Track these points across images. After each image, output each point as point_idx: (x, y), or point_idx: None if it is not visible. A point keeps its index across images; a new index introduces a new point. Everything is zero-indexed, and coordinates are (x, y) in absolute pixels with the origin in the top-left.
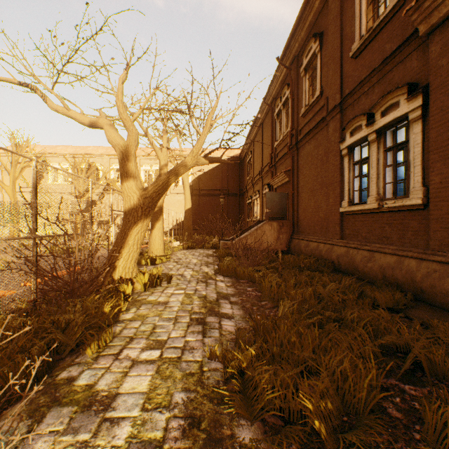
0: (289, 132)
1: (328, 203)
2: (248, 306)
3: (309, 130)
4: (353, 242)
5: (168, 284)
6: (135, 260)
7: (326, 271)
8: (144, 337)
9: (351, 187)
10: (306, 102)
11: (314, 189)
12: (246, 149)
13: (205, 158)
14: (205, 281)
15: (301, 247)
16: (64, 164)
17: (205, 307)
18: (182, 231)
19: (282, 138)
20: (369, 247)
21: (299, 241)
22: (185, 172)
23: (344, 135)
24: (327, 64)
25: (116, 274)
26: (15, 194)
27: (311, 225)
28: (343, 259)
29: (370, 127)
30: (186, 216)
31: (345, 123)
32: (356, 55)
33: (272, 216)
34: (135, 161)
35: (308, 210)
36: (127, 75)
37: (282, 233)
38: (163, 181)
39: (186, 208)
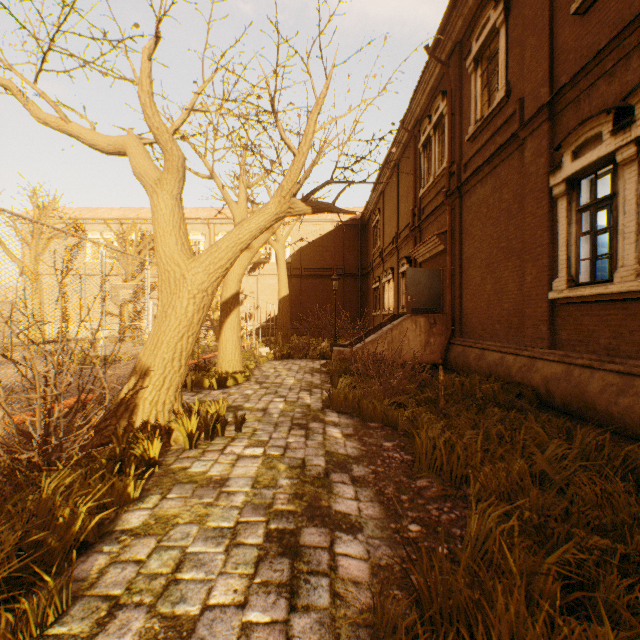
0: (446, 169)
1: (523, 284)
2: (390, 491)
3: (482, 161)
4: (581, 355)
5: (237, 431)
6: (175, 388)
7: (530, 408)
8: (146, 604)
9: (574, 254)
10: (476, 116)
11: (493, 260)
12: (372, 207)
13: (304, 202)
14: (304, 426)
15: (468, 359)
16: (107, 234)
17: (302, 497)
18: (275, 331)
19: (432, 182)
20: (621, 366)
21: (465, 349)
22: (279, 242)
23: (558, 160)
24: (519, 41)
25: (139, 415)
26: (37, 277)
27: (487, 322)
28: (558, 386)
29: (621, 134)
30: (281, 308)
31: (559, 138)
32: (585, 6)
33: (417, 307)
34: (179, 208)
35: (480, 296)
36: (156, 40)
37: (433, 335)
38: (228, 243)
39: (280, 296)
